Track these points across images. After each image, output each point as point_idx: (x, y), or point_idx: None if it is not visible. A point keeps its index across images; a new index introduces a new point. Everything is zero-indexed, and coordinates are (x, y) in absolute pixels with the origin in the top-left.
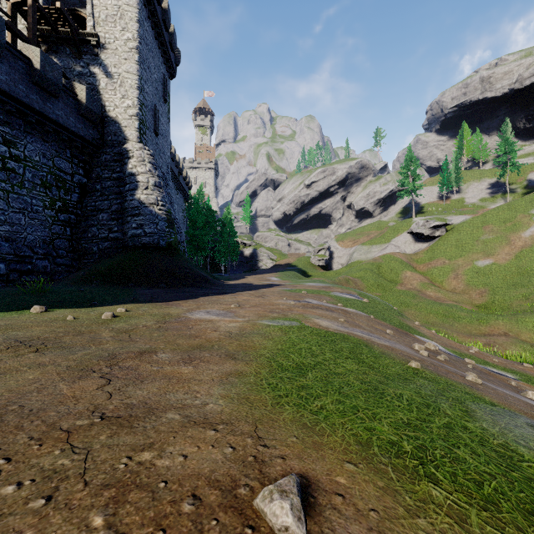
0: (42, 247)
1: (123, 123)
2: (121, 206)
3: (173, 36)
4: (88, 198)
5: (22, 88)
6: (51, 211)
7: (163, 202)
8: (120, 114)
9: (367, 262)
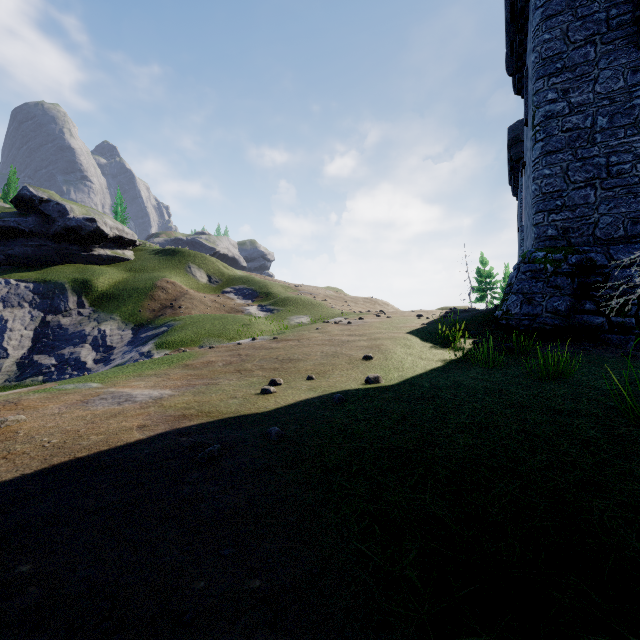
0: None
1: None
2: None
3: None
4: None
5: None
6: None
7: None
8: None
9: None
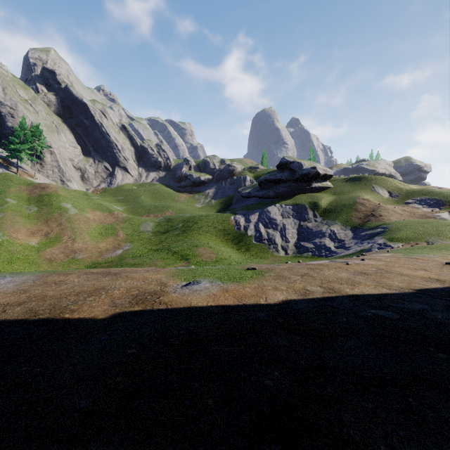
0: None
1: None
2: None
3: None
4: None
5: None
6: None
7: None
8: None
9: None
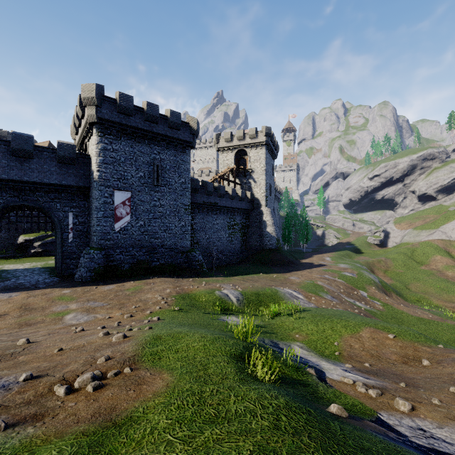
0: (239, 249)
1: (260, 199)
2: (260, 233)
3: (276, 145)
4: (249, 230)
5: (237, 204)
6: (241, 237)
7: (275, 231)
8: (259, 196)
9: (405, 247)
